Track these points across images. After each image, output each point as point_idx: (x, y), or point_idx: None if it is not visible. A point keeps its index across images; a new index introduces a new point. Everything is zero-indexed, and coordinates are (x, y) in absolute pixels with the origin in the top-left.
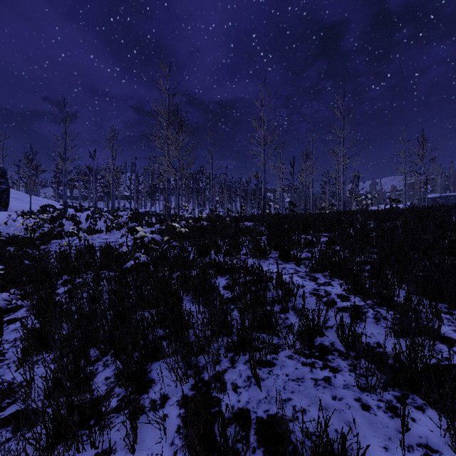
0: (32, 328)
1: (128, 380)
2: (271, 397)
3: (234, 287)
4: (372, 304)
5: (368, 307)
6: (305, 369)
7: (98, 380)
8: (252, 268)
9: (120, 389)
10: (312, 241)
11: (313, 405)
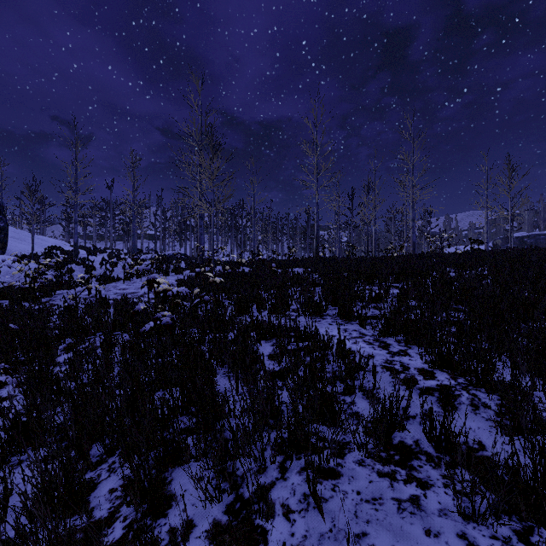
0: (15, 418)
1: (139, 496)
2: (337, 530)
3: (282, 356)
4: (465, 384)
5: (461, 388)
6: (382, 483)
7: (100, 494)
8: (305, 331)
9: (128, 508)
10: (379, 295)
11: (399, 544)
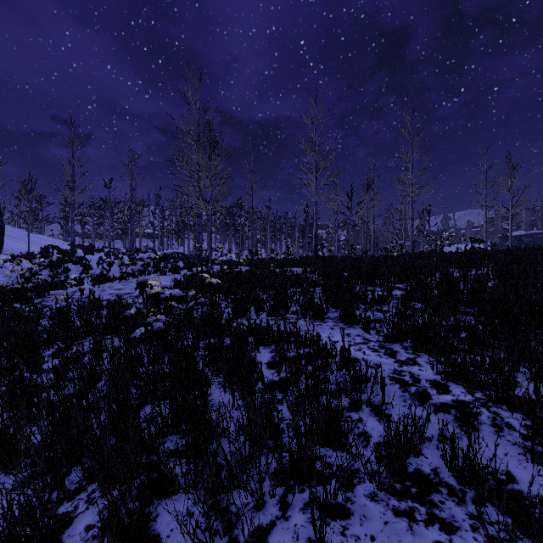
0: None
1: (118, 538)
2: None
3: (281, 365)
4: (484, 399)
5: (480, 405)
6: (400, 524)
7: (75, 531)
8: (306, 336)
9: None
10: (382, 297)
11: None
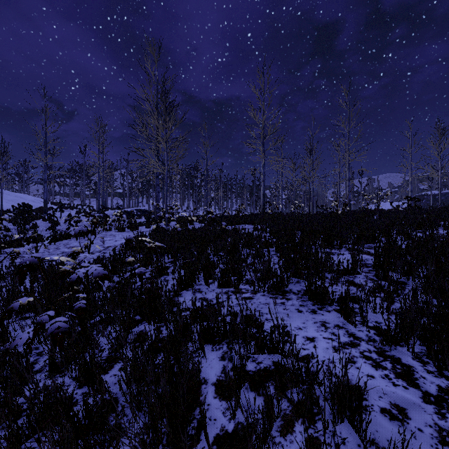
0: None
1: None
2: None
3: (238, 394)
4: None
5: None
6: None
7: None
8: (272, 337)
9: None
10: (352, 265)
11: None
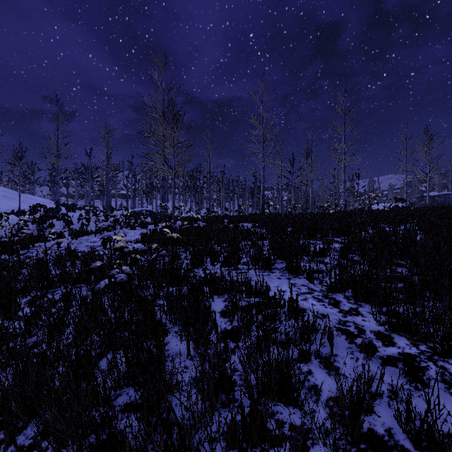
0: None
1: None
2: None
3: (234, 314)
4: (429, 352)
5: (426, 358)
6: None
7: None
8: (256, 287)
9: None
10: (323, 249)
11: None
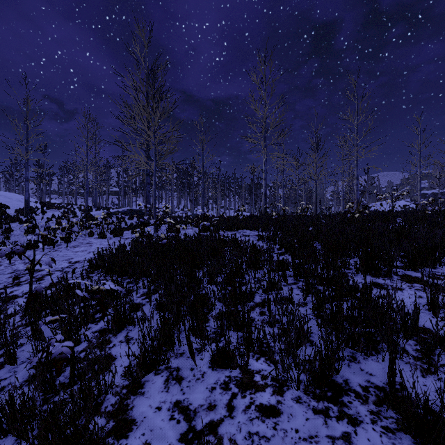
0: None
1: None
2: None
3: None
4: None
5: None
6: None
7: None
8: None
9: None
10: None
11: None
